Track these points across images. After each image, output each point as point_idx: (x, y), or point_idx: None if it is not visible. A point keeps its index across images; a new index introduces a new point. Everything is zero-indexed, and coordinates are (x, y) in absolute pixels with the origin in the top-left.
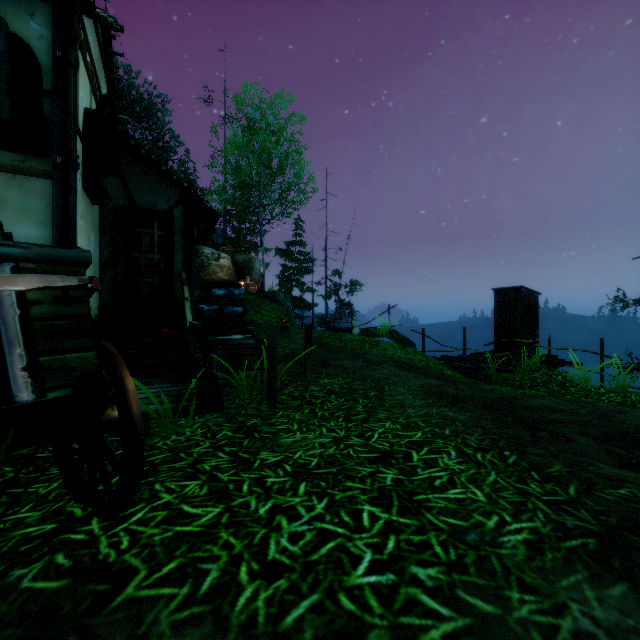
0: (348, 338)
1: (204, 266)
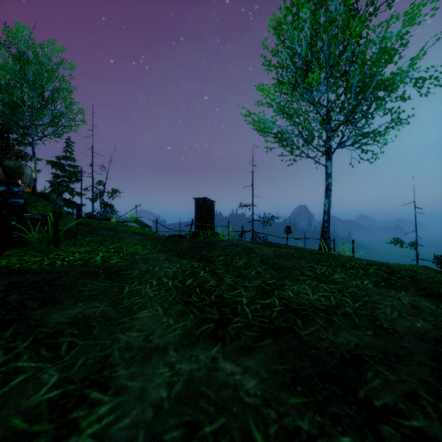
0: (107, 223)
1: None
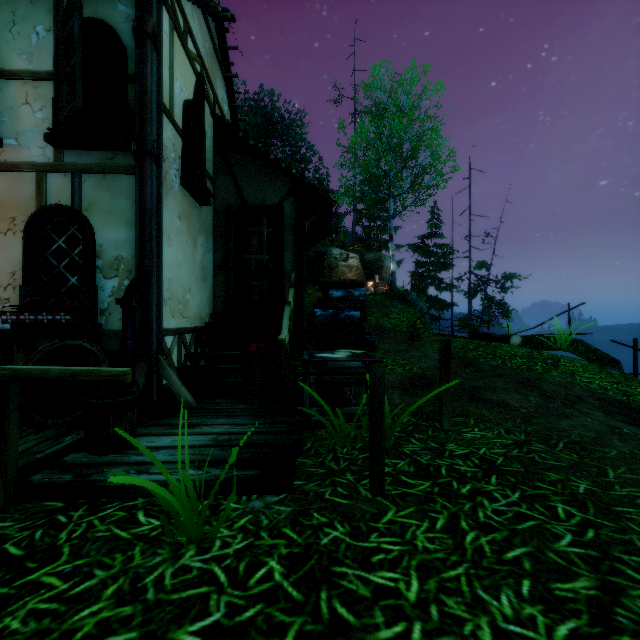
0: (505, 351)
1: (332, 267)
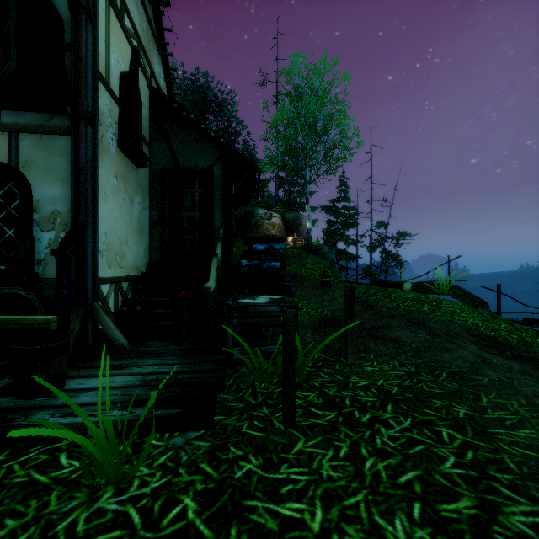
0: (399, 296)
1: (258, 225)
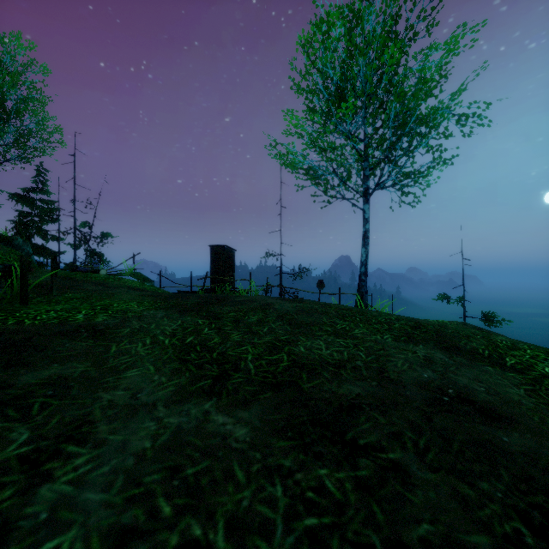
0: (94, 276)
1: None
